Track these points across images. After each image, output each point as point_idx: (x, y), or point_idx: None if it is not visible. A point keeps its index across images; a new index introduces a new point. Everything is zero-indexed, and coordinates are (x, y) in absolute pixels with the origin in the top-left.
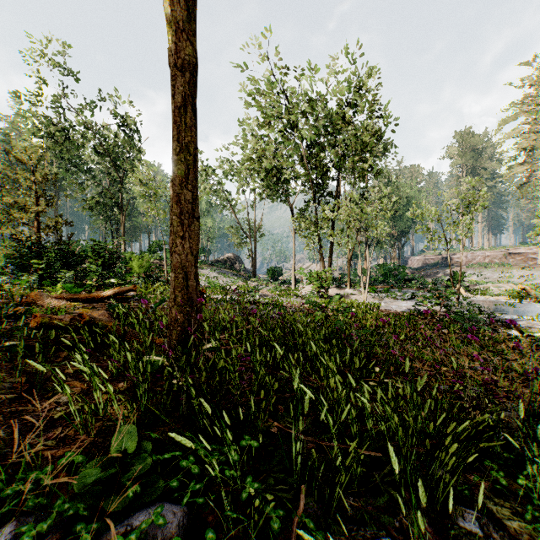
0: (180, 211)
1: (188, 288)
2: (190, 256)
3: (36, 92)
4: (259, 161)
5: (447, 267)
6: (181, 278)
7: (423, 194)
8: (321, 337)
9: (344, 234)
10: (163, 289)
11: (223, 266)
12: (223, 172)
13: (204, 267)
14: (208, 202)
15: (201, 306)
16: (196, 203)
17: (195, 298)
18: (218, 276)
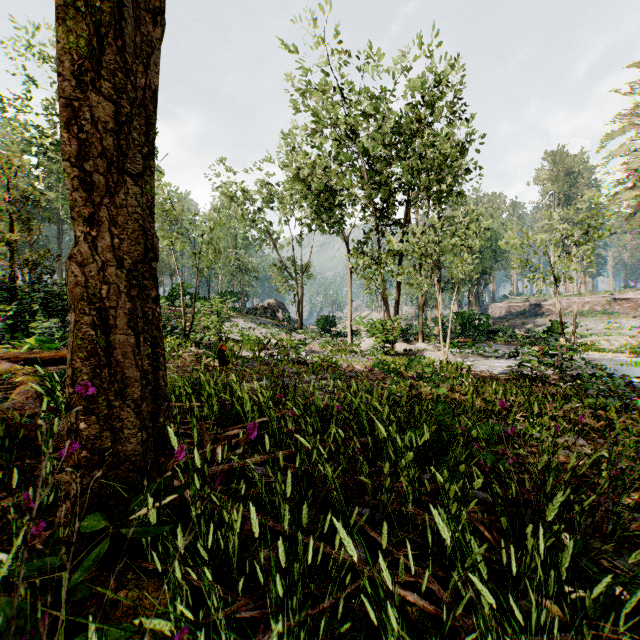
0: (81, 148)
1: (111, 352)
2: (113, 270)
3: (26, 95)
4: (306, 181)
5: (537, 315)
6: (89, 324)
7: (507, 227)
8: (419, 442)
9: (418, 271)
10: (174, 344)
11: (262, 314)
12: (262, 198)
13: (239, 315)
14: (245, 236)
15: (164, 389)
16: (129, 137)
17: (132, 374)
18: (255, 327)
